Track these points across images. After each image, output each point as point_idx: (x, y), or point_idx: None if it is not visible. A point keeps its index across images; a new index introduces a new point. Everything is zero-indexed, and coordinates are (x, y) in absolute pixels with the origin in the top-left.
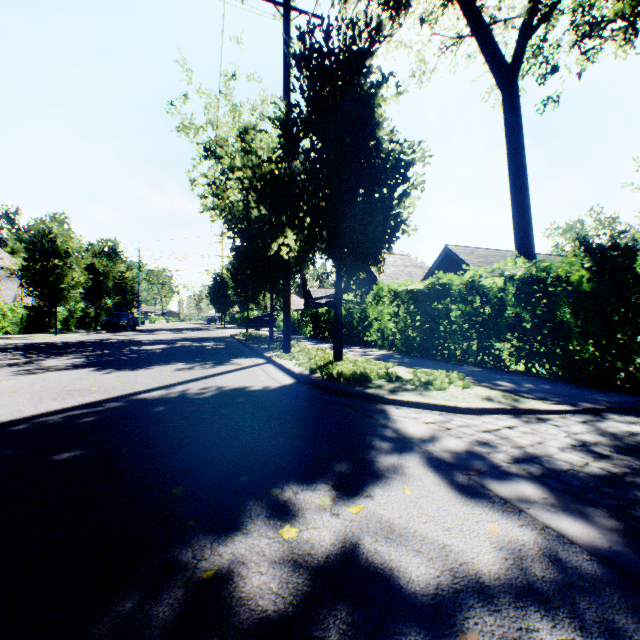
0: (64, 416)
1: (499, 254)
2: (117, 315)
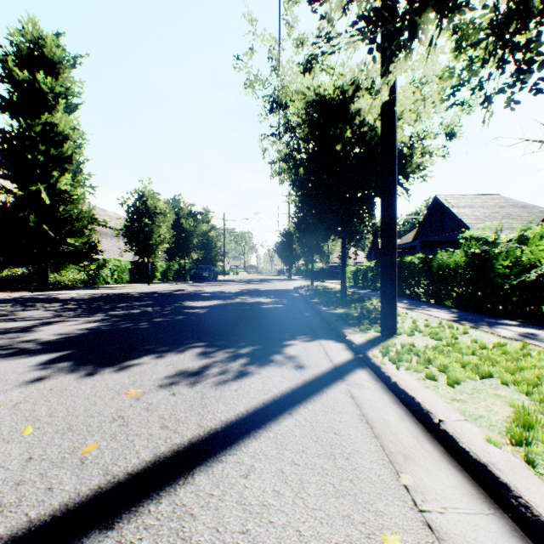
0: None
1: None
2: (201, 268)
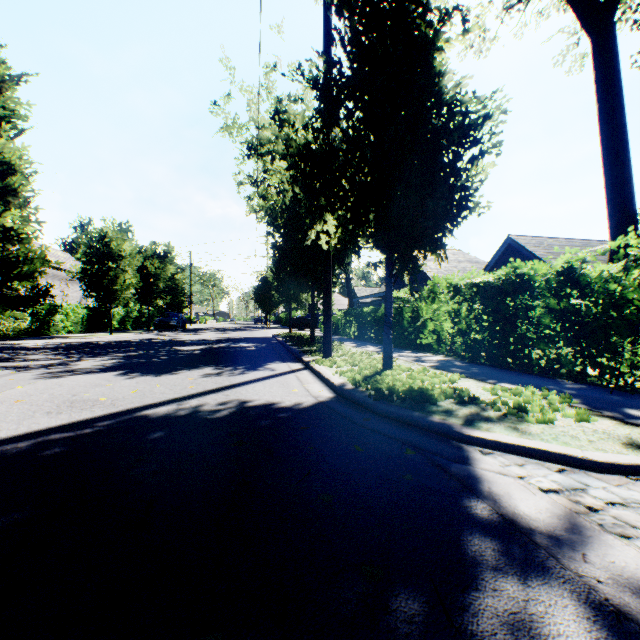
0: (36, 442)
1: (574, 244)
2: (168, 315)
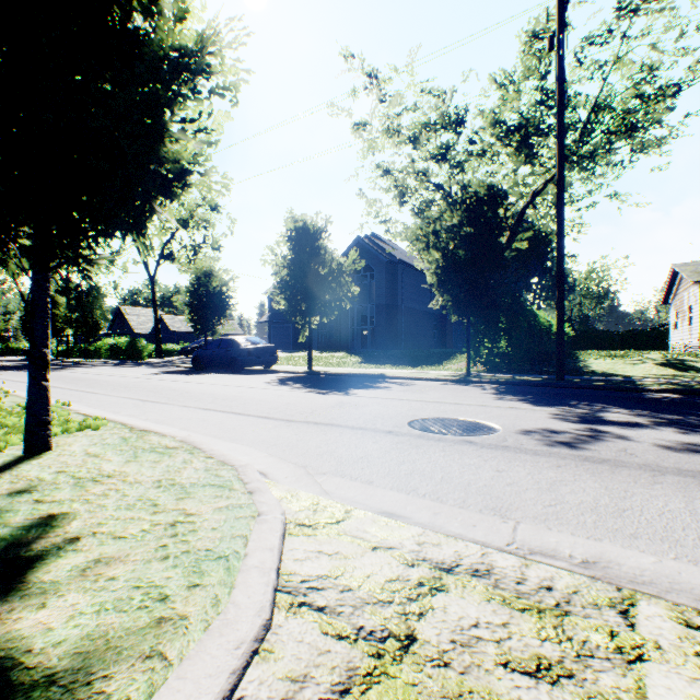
0: None
1: None
2: None
